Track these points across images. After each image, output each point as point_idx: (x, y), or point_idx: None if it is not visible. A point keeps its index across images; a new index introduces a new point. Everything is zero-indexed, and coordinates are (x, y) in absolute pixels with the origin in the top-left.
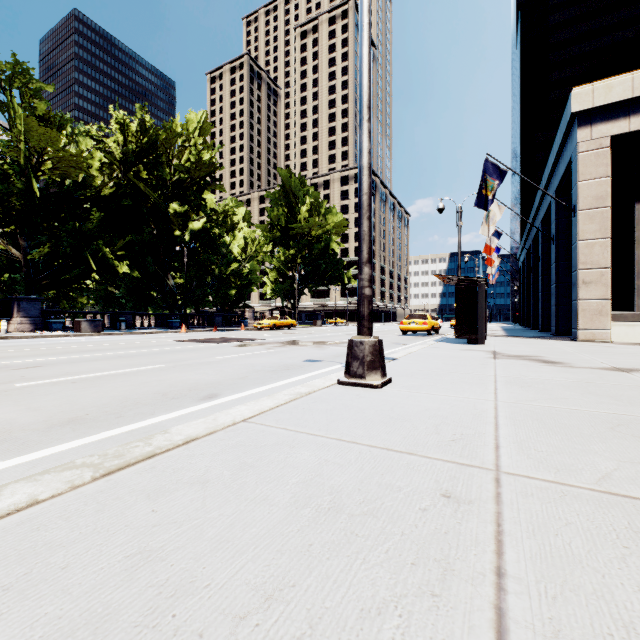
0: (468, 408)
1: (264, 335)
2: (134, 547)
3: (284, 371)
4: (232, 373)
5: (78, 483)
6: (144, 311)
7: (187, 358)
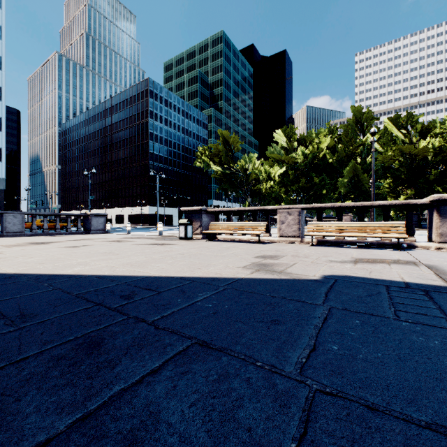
0: None
1: None
2: None
3: None
4: None
5: None
6: None
7: None
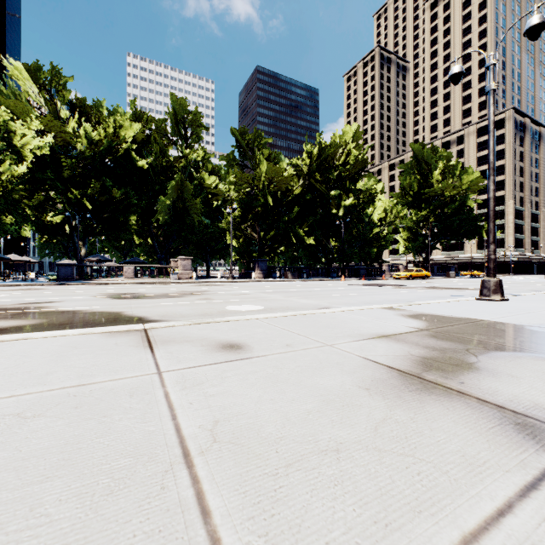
0: (543, 307)
1: (406, 283)
2: (431, 309)
3: (439, 298)
4: (409, 297)
5: (405, 305)
6: (313, 266)
7: (374, 292)
